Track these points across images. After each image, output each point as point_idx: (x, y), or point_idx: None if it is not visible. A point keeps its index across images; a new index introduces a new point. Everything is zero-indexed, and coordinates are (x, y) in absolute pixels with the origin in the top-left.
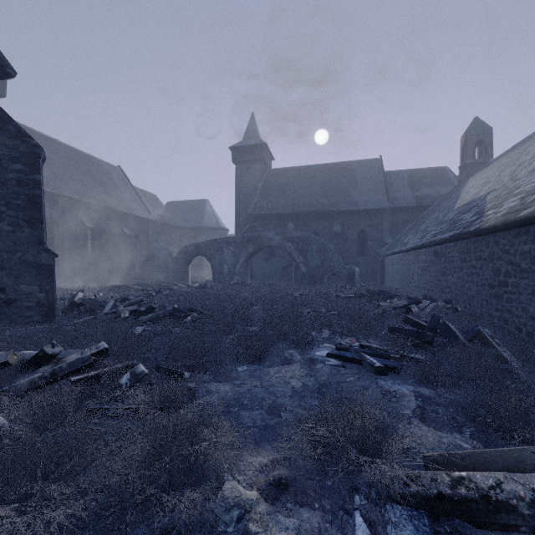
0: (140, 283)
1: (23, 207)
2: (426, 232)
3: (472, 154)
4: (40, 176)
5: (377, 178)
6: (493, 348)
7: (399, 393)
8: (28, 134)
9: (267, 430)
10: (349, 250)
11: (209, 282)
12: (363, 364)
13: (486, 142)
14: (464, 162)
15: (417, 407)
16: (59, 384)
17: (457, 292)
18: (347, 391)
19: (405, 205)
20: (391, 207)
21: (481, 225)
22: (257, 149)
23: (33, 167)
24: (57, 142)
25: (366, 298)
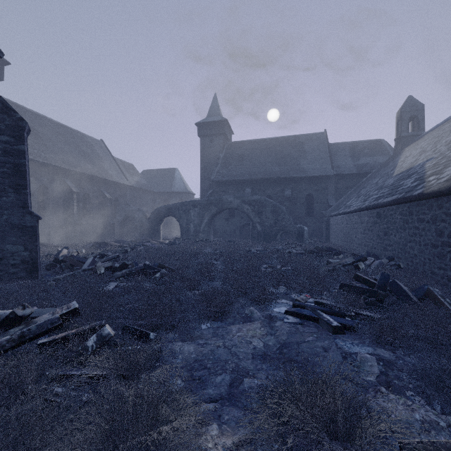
0: (118, 240)
1: (9, 175)
2: (368, 196)
3: (406, 127)
4: (24, 147)
5: (322, 149)
6: (445, 308)
7: (361, 357)
8: (13, 108)
9: (230, 401)
10: (298, 211)
11: (178, 239)
12: (320, 322)
13: (418, 117)
14: (399, 135)
15: (380, 373)
16: (30, 344)
17: (399, 251)
18: (308, 353)
19: (347, 172)
20: (335, 174)
21: (425, 190)
22: (219, 124)
23: (18, 138)
24: (48, 119)
25: (315, 255)
